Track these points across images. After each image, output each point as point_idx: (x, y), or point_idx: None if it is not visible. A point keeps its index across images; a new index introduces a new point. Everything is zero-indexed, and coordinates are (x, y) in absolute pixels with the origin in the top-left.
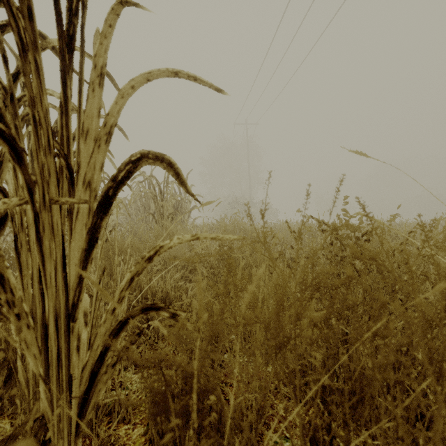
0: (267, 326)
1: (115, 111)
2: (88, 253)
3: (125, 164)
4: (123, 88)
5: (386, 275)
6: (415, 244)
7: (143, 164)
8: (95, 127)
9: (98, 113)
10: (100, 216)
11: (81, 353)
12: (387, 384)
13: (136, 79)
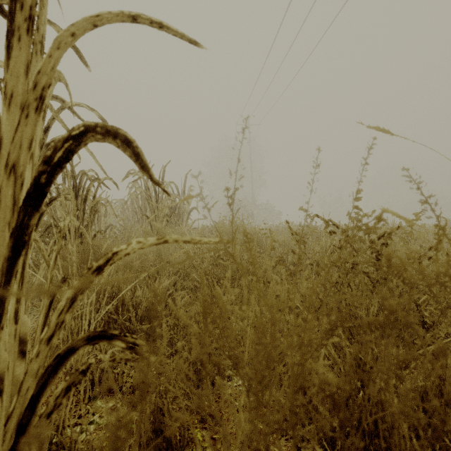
0: (249, 384)
1: (48, 68)
2: (11, 262)
3: (63, 141)
4: (60, 36)
5: (446, 305)
6: (444, 249)
7: (88, 141)
8: (21, 90)
9: (26, 70)
10: (27, 211)
11: (5, 398)
12: (416, 430)
13: (78, 23)
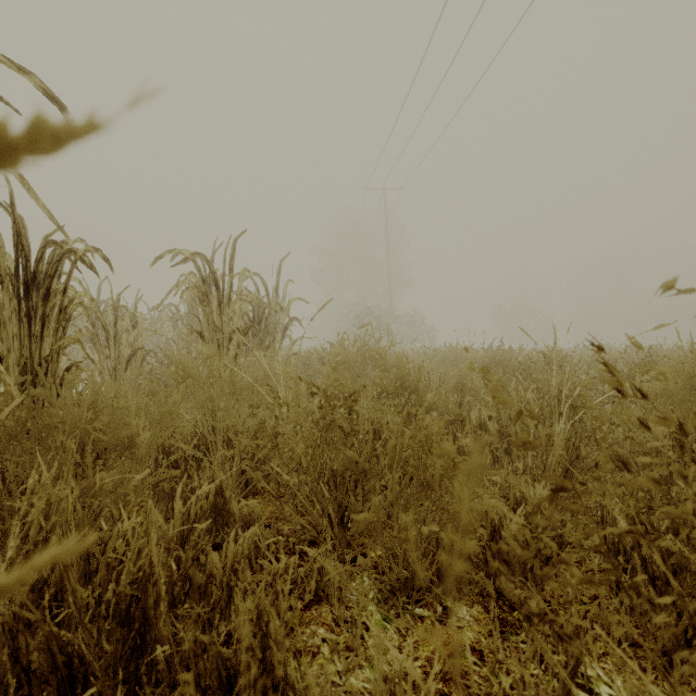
0: None
1: None
2: None
3: None
4: None
5: None
6: None
7: None
8: None
9: None
10: None
11: None
12: None
13: None
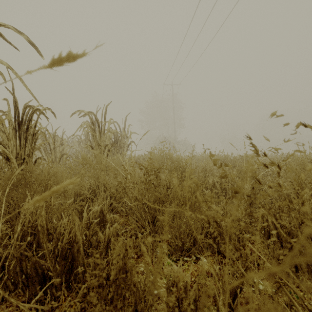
0: None
1: None
2: None
3: None
4: None
5: None
6: None
7: None
8: None
9: None
10: None
11: None
12: None
13: None
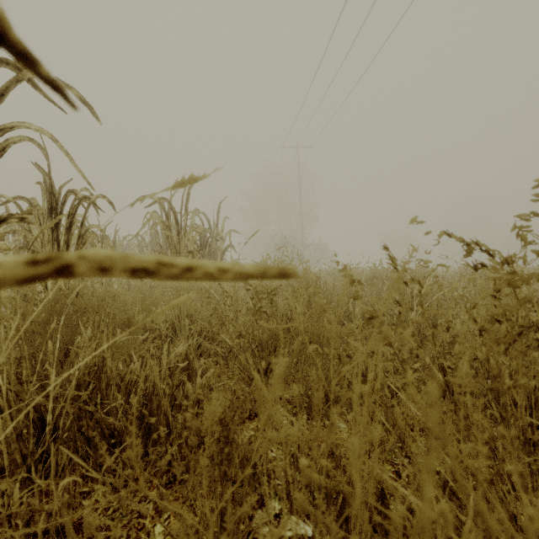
0: None
1: None
2: None
3: None
4: None
5: None
6: None
7: None
8: None
9: None
10: None
11: None
12: None
13: None
